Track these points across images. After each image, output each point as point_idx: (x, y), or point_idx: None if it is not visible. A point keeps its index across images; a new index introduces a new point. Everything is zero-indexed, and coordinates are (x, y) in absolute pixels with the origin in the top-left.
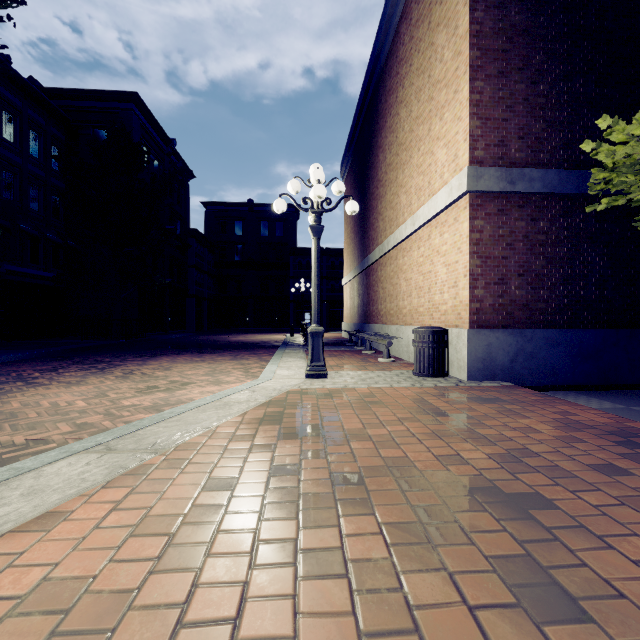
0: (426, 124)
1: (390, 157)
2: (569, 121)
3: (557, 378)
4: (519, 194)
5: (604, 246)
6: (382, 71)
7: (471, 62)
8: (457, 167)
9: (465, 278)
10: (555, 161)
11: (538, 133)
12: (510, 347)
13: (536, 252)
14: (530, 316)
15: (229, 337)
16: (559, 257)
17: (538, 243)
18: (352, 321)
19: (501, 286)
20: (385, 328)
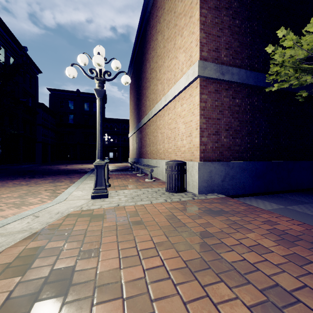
0: (173, 41)
1: (152, 64)
2: (250, 44)
3: (245, 190)
4: (226, 82)
5: (266, 116)
6: (148, 17)
7: None
8: (191, 63)
9: (196, 130)
10: (244, 65)
11: (235, 48)
12: (222, 172)
13: (234, 117)
14: (231, 154)
15: (61, 166)
16: (245, 120)
17: (235, 112)
18: (133, 157)
19: (216, 136)
20: (150, 161)
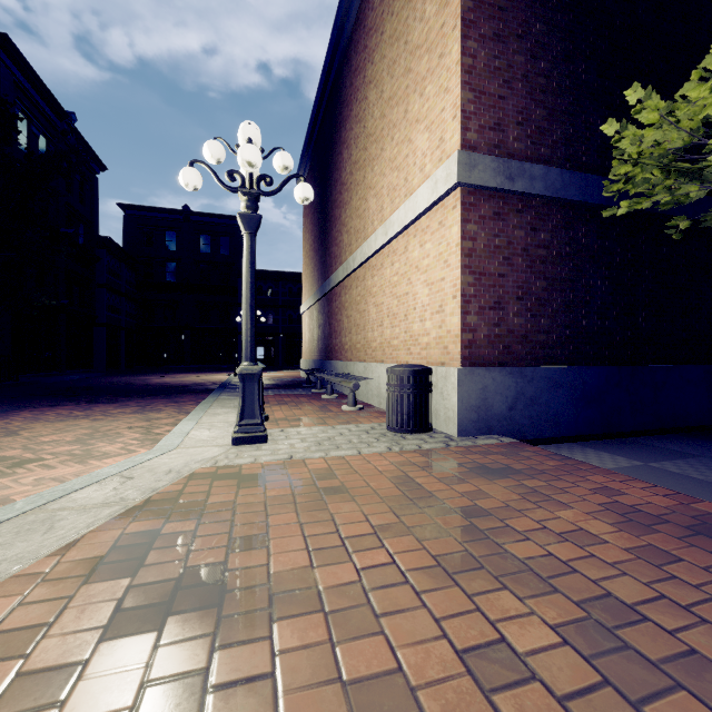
0: (402, 105)
1: (356, 153)
2: (571, 112)
3: (560, 428)
4: (518, 195)
5: (606, 268)
6: (347, 48)
7: (462, 13)
8: (443, 154)
9: (454, 300)
10: (556, 159)
11: (538, 121)
12: (509, 391)
13: (536, 270)
14: (530, 351)
15: (151, 378)
16: (561, 278)
17: (538, 259)
18: (311, 357)
19: (497, 312)
20: (350, 366)
